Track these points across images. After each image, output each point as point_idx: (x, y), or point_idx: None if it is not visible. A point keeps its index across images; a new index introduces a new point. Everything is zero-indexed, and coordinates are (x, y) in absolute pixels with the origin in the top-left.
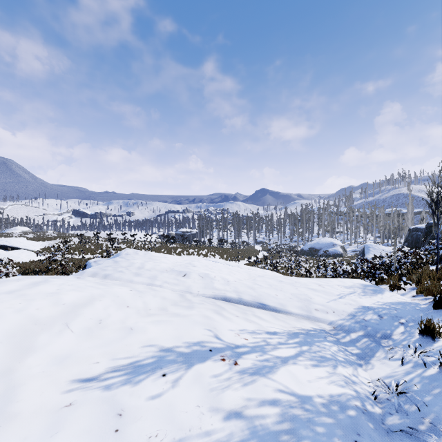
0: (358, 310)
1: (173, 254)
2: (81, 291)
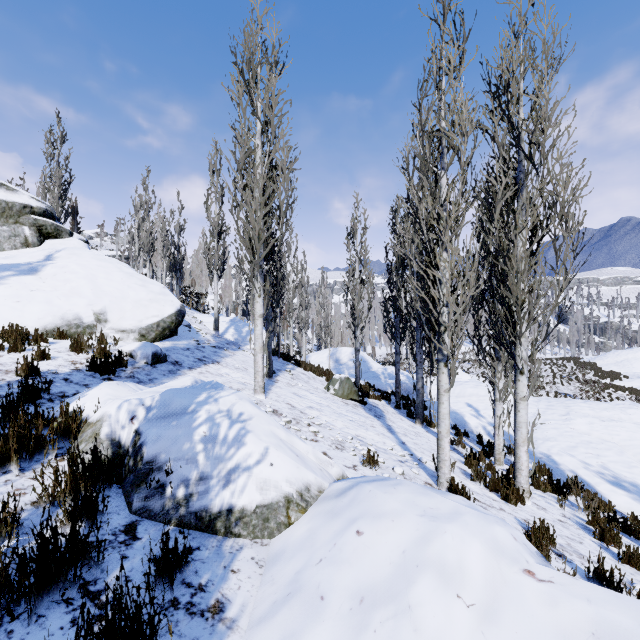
0: (542, 451)
1: None
2: None
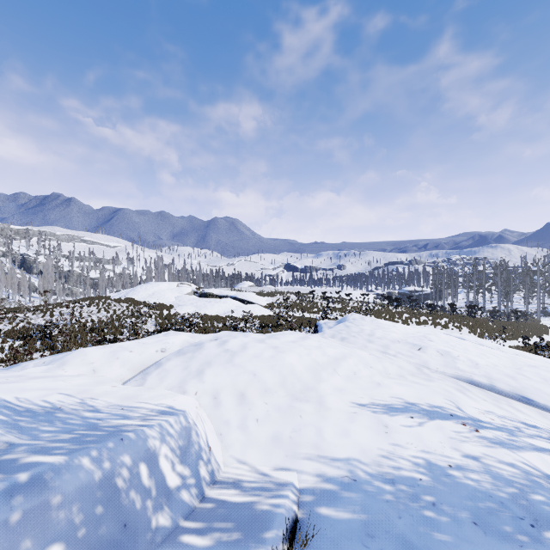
0: None
1: (396, 320)
2: (335, 349)
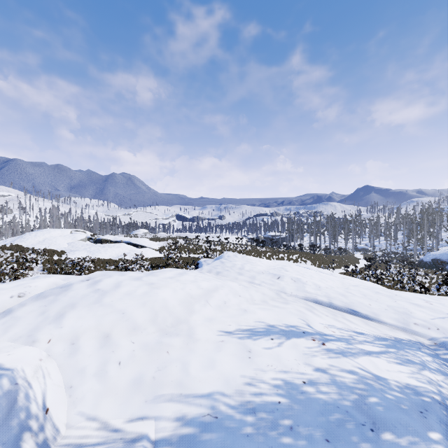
0: None
1: (262, 258)
2: (209, 282)
